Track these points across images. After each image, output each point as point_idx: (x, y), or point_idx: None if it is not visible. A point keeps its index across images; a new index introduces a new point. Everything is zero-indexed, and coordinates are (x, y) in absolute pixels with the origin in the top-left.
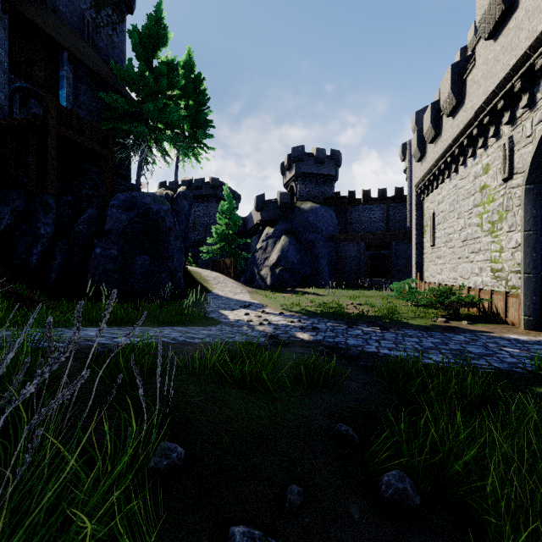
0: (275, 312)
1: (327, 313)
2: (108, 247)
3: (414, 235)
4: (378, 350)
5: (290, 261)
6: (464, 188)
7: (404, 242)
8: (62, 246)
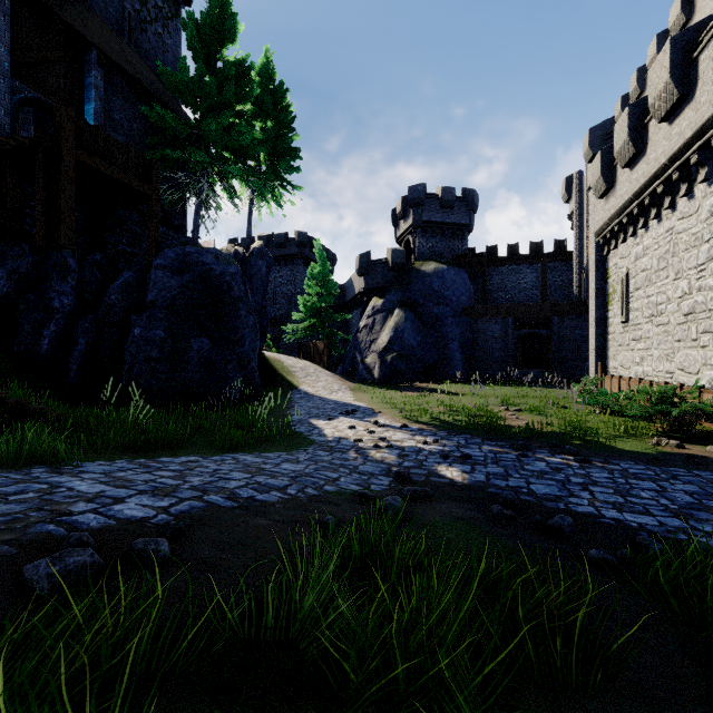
0: (394, 424)
1: (476, 427)
2: (152, 326)
3: (593, 306)
4: (598, 509)
5: (406, 344)
6: (688, 232)
7: (571, 317)
8: (86, 324)
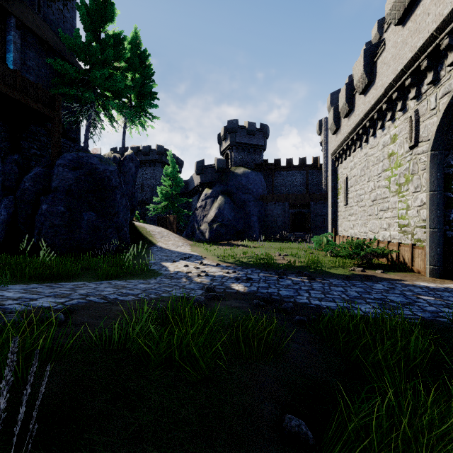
0: (212, 264)
1: (259, 264)
2: (55, 204)
3: (330, 196)
4: (310, 300)
5: (225, 217)
6: (374, 155)
7: (321, 202)
8: (7, 202)
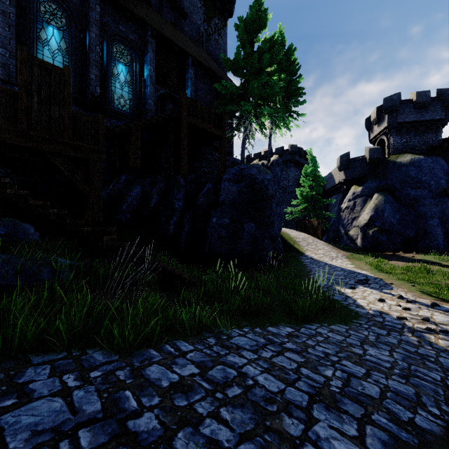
0: (420, 301)
1: None
2: (222, 216)
3: None
4: None
5: (386, 221)
6: None
7: None
8: (188, 216)
